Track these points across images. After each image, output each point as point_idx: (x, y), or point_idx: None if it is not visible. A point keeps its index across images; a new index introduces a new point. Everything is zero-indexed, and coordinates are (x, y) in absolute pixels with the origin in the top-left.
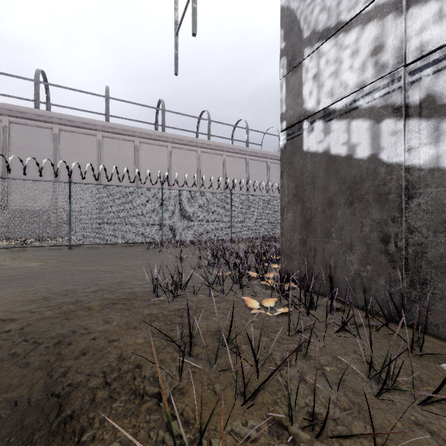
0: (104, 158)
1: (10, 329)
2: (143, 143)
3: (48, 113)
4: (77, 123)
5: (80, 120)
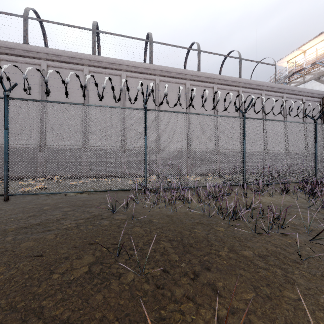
0: (91, 94)
1: None
2: (130, 78)
3: (35, 48)
4: (63, 58)
5: (66, 55)
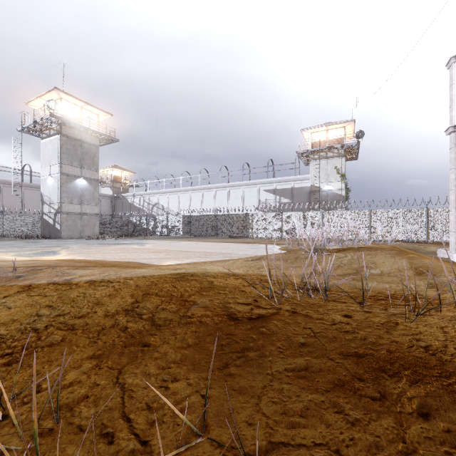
0: None
1: None
2: None
3: None
4: None
5: None
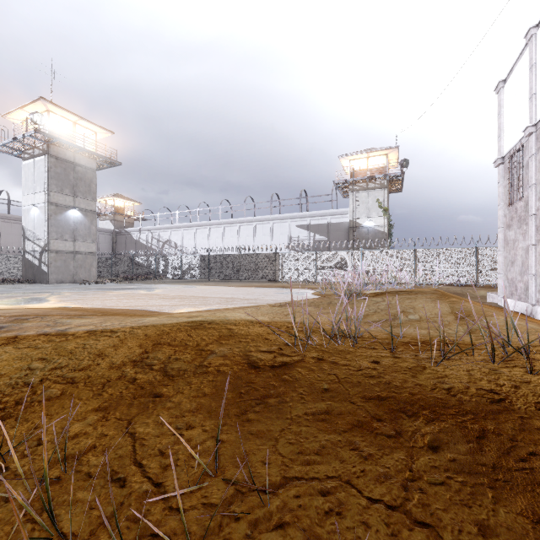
0: None
1: None
2: None
3: None
4: None
5: None
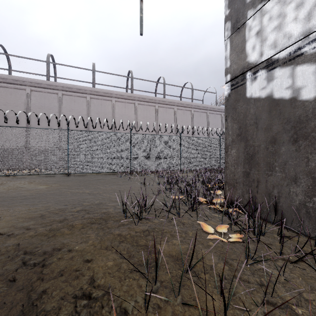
0: (92, 113)
1: (9, 244)
2: (117, 102)
3: (55, 83)
4: (73, 89)
5: (75, 87)
